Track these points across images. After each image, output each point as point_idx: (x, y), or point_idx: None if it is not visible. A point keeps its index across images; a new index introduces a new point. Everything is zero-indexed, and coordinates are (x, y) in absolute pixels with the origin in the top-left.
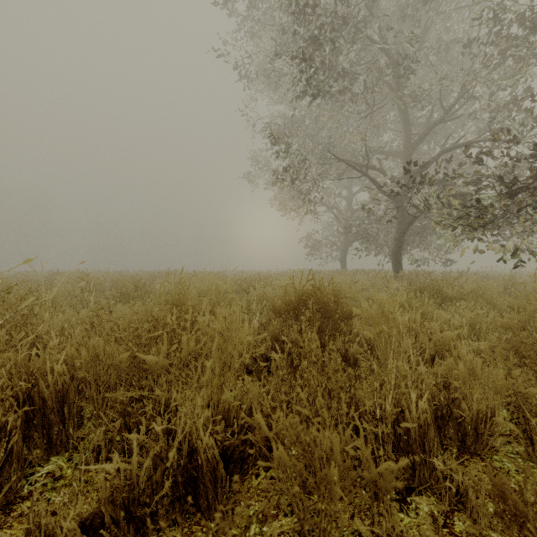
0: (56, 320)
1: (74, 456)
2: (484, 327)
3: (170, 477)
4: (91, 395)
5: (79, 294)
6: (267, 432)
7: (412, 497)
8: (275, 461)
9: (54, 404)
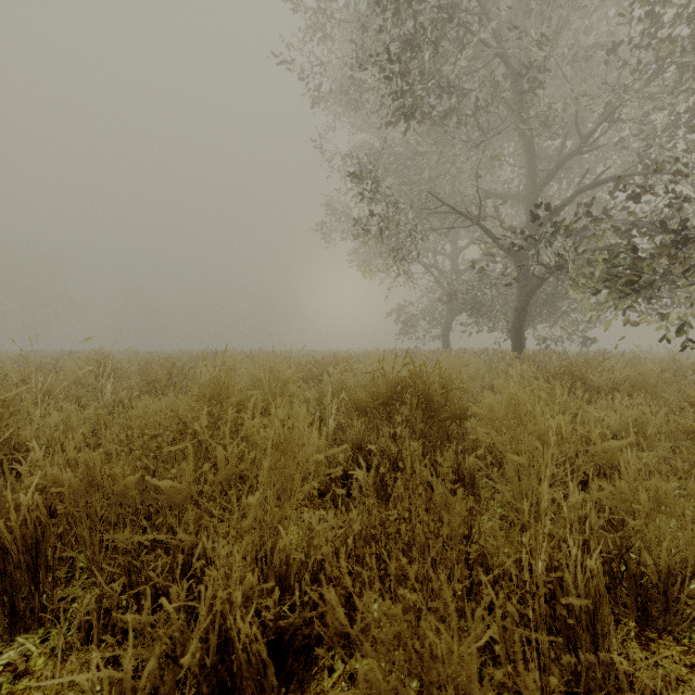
0: (48, 421)
1: (52, 633)
2: (653, 431)
3: (187, 692)
4: (83, 537)
5: (92, 382)
6: (346, 626)
7: None
8: (361, 687)
9: (20, 556)
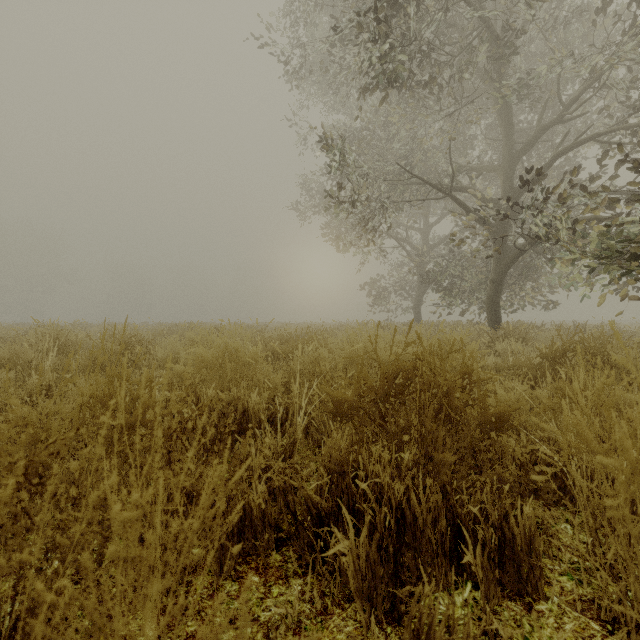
0: None
1: None
2: None
3: None
4: None
5: (35, 358)
6: None
7: None
8: None
9: None
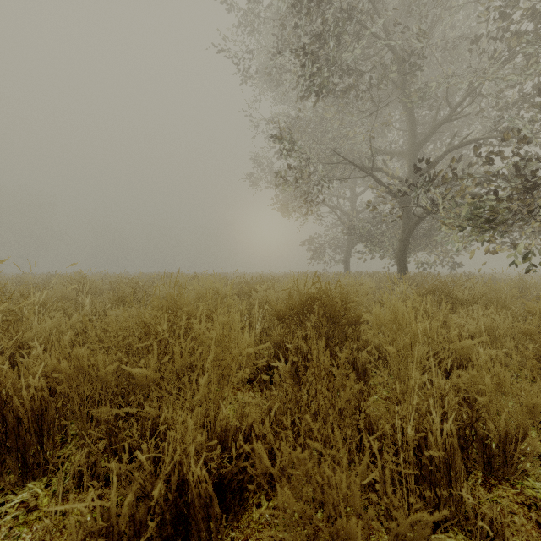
0: (44, 326)
1: (53, 481)
2: (501, 333)
3: (156, 517)
4: (74, 411)
5: (74, 297)
6: (269, 467)
7: (437, 535)
8: (280, 507)
9: (30, 423)
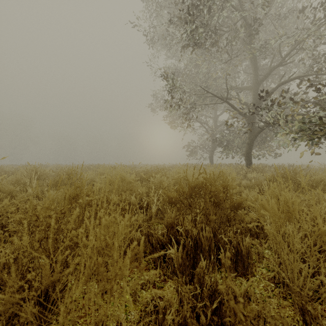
0: None
1: None
2: None
3: None
4: None
5: (27, 181)
6: None
7: None
8: None
9: None
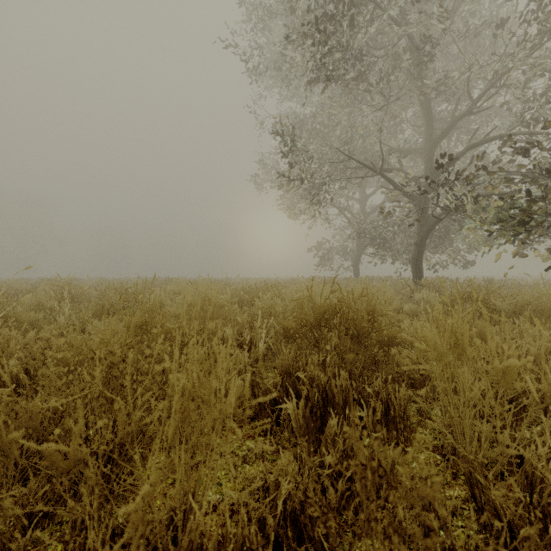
0: None
1: None
2: None
3: None
4: None
5: (54, 305)
6: None
7: None
8: None
9: None
